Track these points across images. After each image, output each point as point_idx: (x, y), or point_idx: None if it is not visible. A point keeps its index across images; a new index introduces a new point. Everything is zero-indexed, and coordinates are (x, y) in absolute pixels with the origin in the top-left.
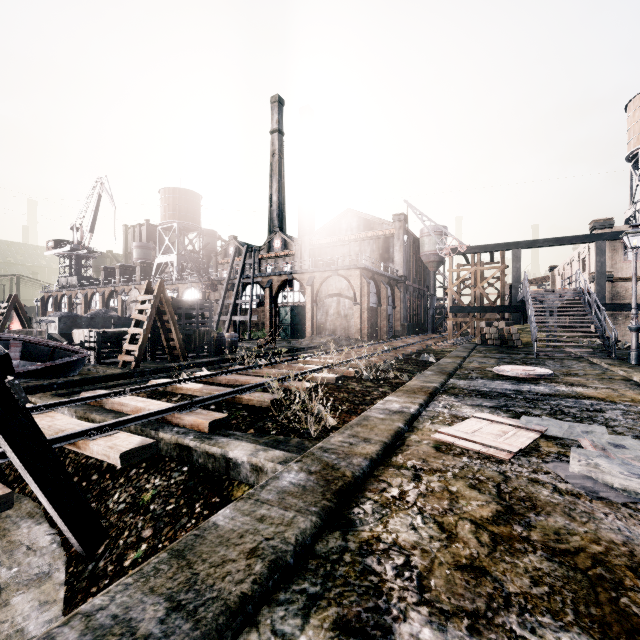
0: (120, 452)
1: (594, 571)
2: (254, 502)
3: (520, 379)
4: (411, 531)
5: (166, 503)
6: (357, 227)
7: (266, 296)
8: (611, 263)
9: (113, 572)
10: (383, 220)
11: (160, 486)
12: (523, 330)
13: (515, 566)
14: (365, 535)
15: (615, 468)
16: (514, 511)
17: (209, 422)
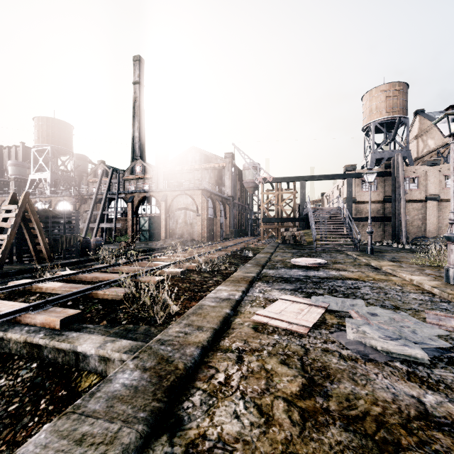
0: None
1: (379, 435)
2: (78, 417)
3: (308, 267)
4: (234, 420)
5: (9, 403)
6: (199, 160)
7: (129, 208)
8: (355, 192)
9: None
10: (218, 156)
11: (5, 386)
12: (307, 233)
13: (322, 443)
14: (192, 434)
15: (375, 333)
16: (315, 382)
17: (60, 319)
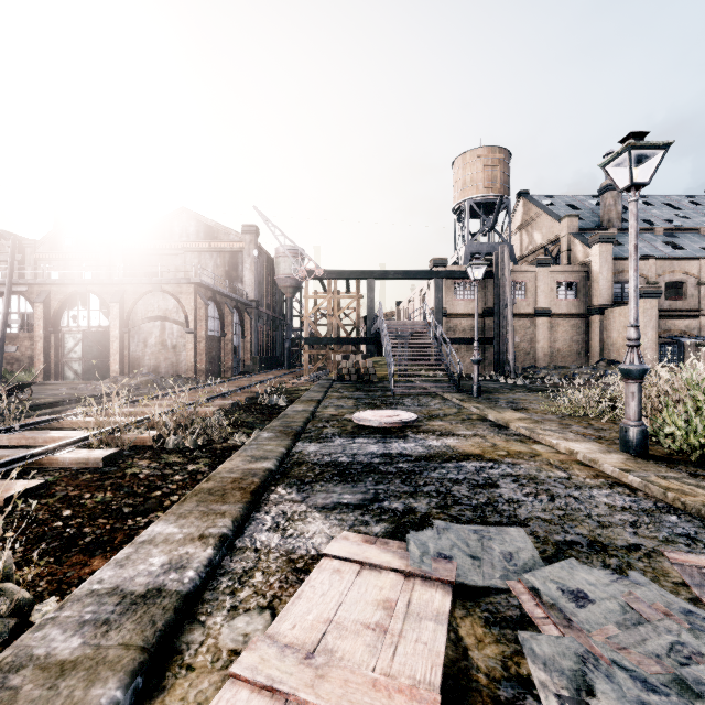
0: None
1: None
2: None
3: (385, 431)
4: None
5: None
6: (196, 233)
7: (37, 315)
8: (446, 300)
9: None
10: (230, 229)
11: None
12: (378, 363)
13: None
14: None
15: None
16: None
17: None
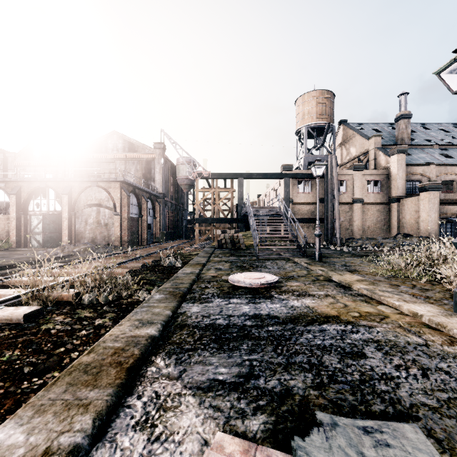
0: None
1: None
2: None
3: (254, 291)
4: None
5: None
6: (123, 148)
7: (11, 203)
8: (292, 193)
9: None
10: (146, 146)
11: None
12: (245, 236)
13: None
14: None
15: None
16: None
17: None
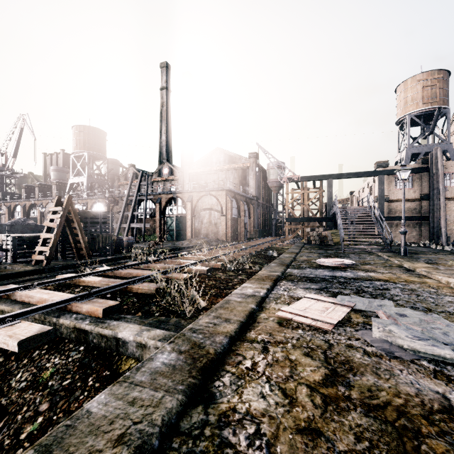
0: (18, 340)
1: (399, 422)
2: (128, 385)
3: (334, 268)
4: (261, 399)
5: (63, 379)
6: (224, 161)
7: (157, 209)
8: (387, 190)
9: (9, 446)
10: (242, 156)
11: (59, 364)
12: (334, 234)
13: (342, 424)
14: (223, 407)
15: (403, 333)
16: (338, 373)
17: (103, 309)
